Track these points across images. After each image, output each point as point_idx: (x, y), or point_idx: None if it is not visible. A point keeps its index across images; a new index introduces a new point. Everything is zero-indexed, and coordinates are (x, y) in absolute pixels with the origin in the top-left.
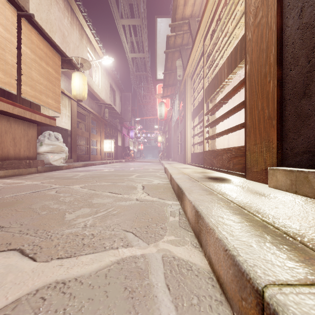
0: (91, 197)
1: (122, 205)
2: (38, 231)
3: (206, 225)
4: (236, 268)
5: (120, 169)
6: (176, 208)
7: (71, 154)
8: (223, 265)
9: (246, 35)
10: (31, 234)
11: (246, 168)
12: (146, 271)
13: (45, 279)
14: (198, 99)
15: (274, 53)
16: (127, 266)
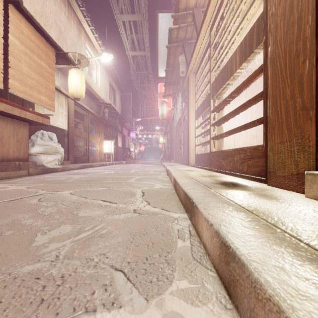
0: (79, 207)
1: (115, 220)
2: None
3: (253, 282)
4: None
5: (119, 171)
6: (184, 224)
7: (68, 155)
8: None
9: (268, 10)
10: None
11: (268, 172)
12: None
13: None
14: (202, 97)
15: (311, 23)
16: None
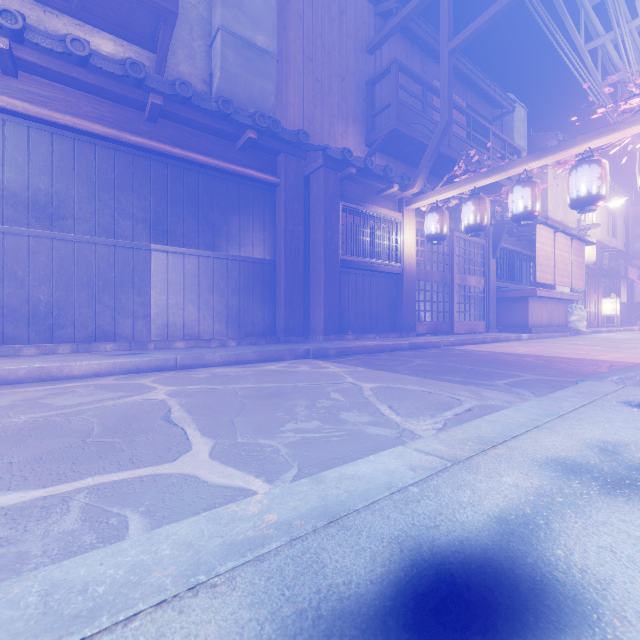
0: None
1: None
2: None
3: None
4: None
5: None
6: None
7: None
8: None
9: None
10: None
11: None
12: None
13: None
14: None
15: None
16: None
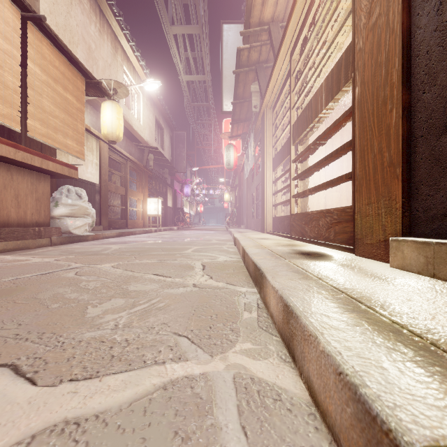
0: (127, 281)
1: (173, 294)
2: (43, 335)
3: (303, 328)
4: (361, 407)
5: (170, 239)
6: (253, 298)
7: (100, 218)
8: (334, 397)
9: (355, 43)
10: (33, 340)
11: (355, 239)
12: (209, 403)
13: (48, 416)
14: (282, 140)
15: (398, 68)
16: (178, 394)
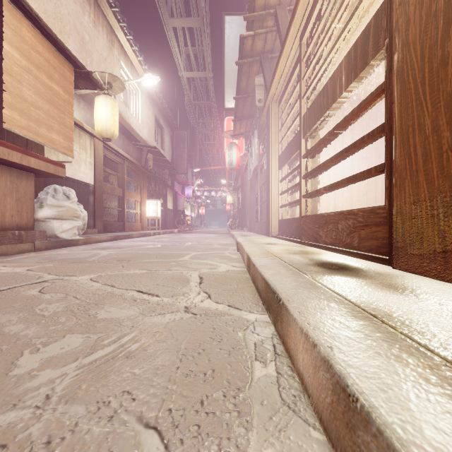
0: (100, 302)
1: (155, 325)
2: None
3: None
4: None
5: (168, 244)
6: (265, 334)
7: (95, 221)
8: None
9: None
10: None
11: (394, 247)
12: None
13: None
14: (289, 136)
15: None
16: None
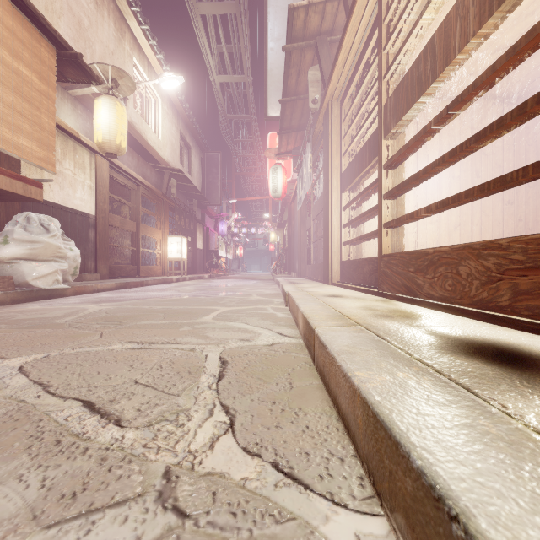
0: None
1: None
2: None
3: None
4: None
5: (190, 294)
6: None
7: (96, 263)
8: None
9: None
10: None
11: None
12: None
13: None
14: (355, 148)
15: None
16: None
